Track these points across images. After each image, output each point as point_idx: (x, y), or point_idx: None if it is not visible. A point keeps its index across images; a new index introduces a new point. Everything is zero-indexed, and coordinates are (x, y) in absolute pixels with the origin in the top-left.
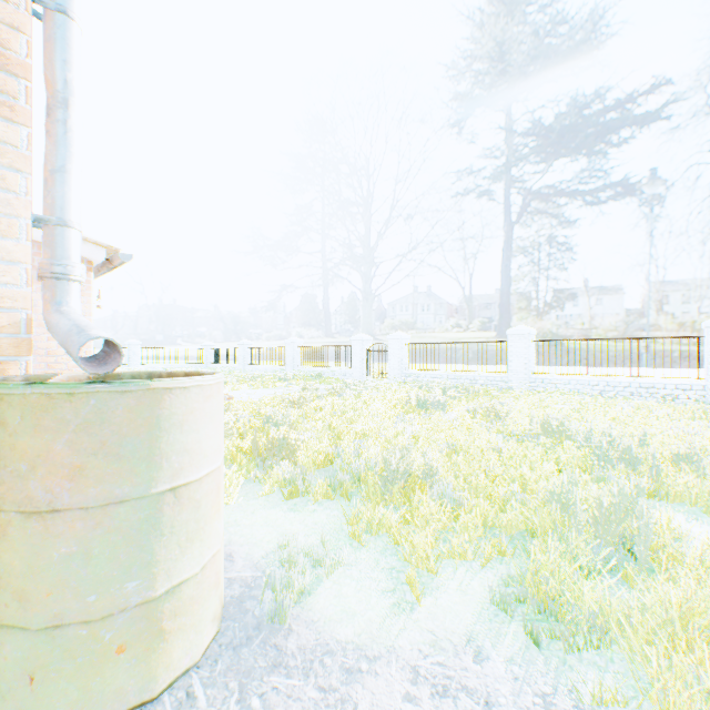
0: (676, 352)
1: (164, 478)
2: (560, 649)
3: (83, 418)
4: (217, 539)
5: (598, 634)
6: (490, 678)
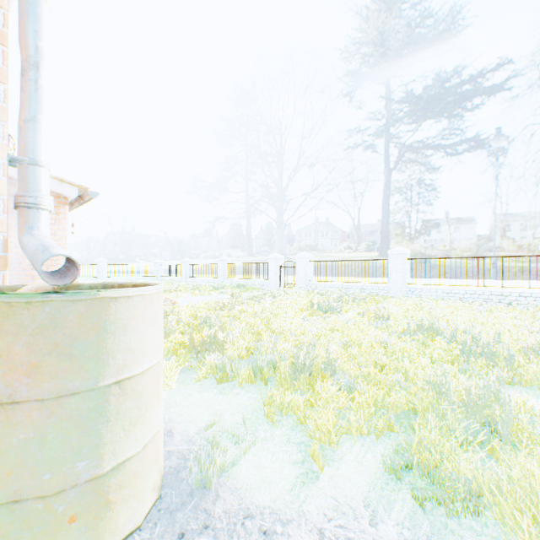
0: (516, 267)
1: (110, 373)
2: (442, 514)
3: (39, 323)
4: (157, 422)
5: (473, 501)
6: (384, 539)
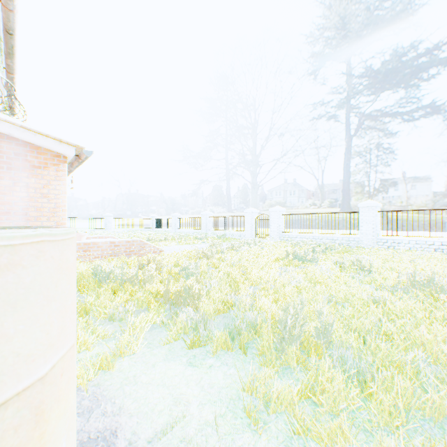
0: None
1: None
2: None
3: None
4: None
5: None
6: None
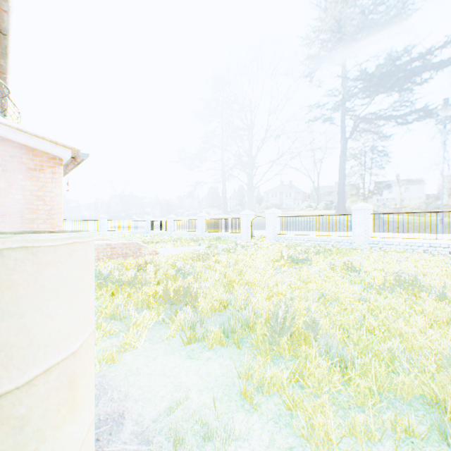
0: None
1: None
2: None
3: None
4: (70, 448)
5: None
6: None
